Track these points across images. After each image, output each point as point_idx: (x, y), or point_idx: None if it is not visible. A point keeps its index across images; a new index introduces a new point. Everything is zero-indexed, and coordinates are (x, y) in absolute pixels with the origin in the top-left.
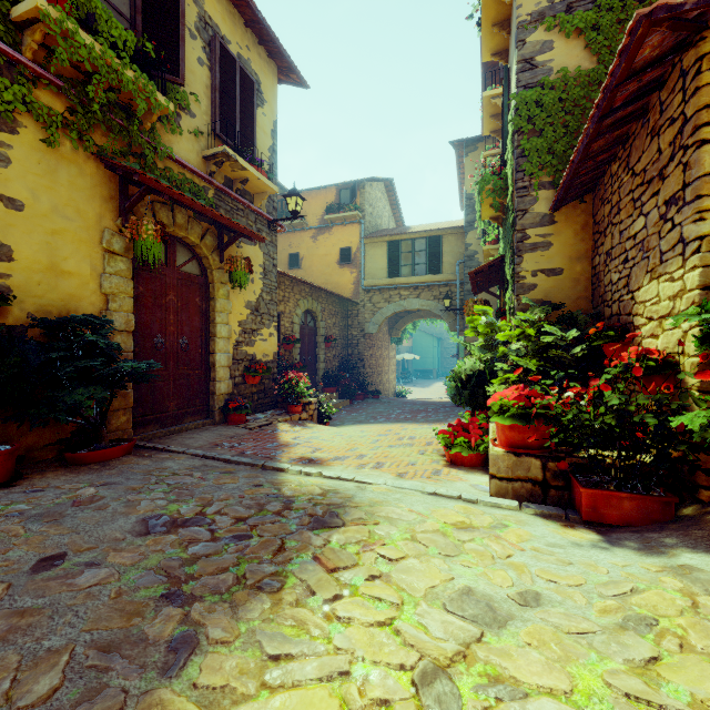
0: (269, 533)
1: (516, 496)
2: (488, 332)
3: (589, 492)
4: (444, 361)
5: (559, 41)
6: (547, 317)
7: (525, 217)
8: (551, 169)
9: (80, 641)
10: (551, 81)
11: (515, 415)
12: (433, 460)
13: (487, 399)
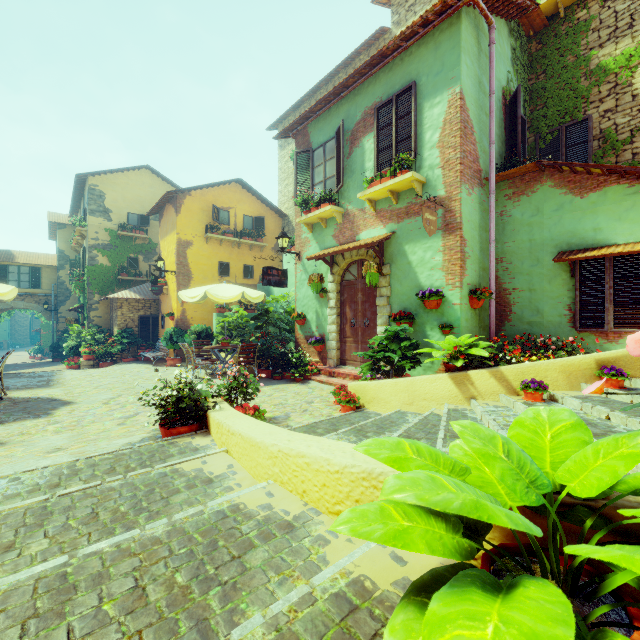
0: (44, 373)
1: (88, 368)
2: (79, 332)
3: (101, 363)
4: (15, 332)
5: (101, 256)
6: (98, 329)
7: (91, 301)
8: (99, 289)
9: (38, 376)
10: (99, 266)
11: (88, 353)
12: (63, 369)
13: (79, 352)
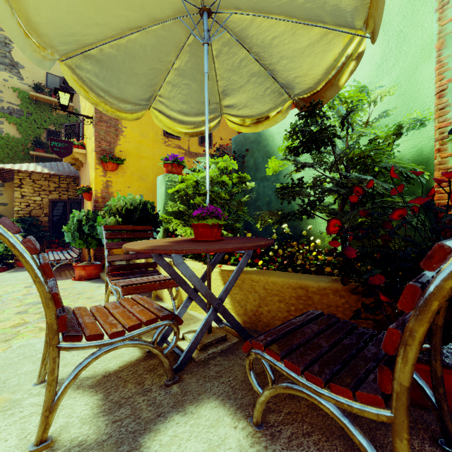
0: None
1: None
2: None
3: None
4: None
5: (7, 123)
6: None
7: None
8: None
9: None
10: (3, 136)
11: None
12: None
13: None
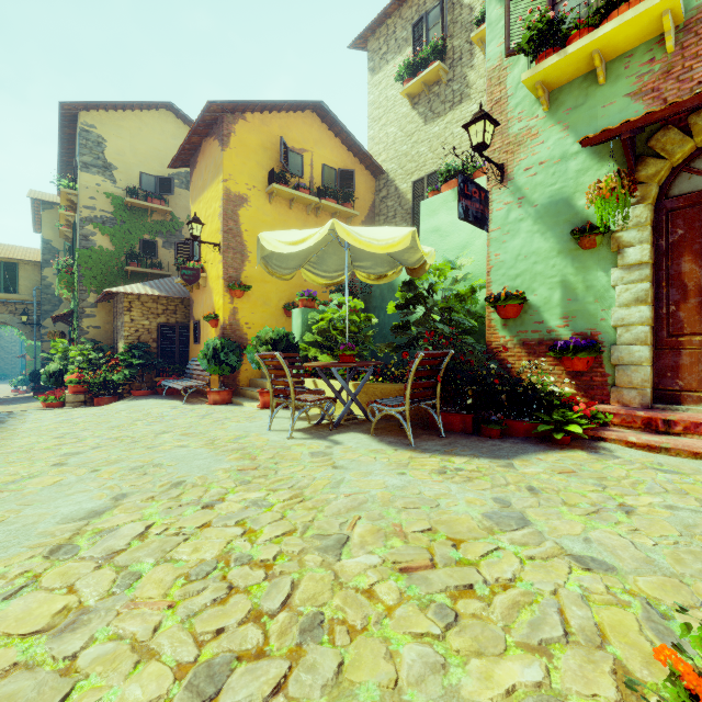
0: None
1: (76, 407)
2: (65, 351)
3: (97, 399)
4: (1, 361)
5: (100, 234)
6: (94, 346)
7: (84, 303)
8: (96, 285)
9: None
10: (96, 250)
11: (76, 382)
12: (37, 409)
13: (65, 382)
